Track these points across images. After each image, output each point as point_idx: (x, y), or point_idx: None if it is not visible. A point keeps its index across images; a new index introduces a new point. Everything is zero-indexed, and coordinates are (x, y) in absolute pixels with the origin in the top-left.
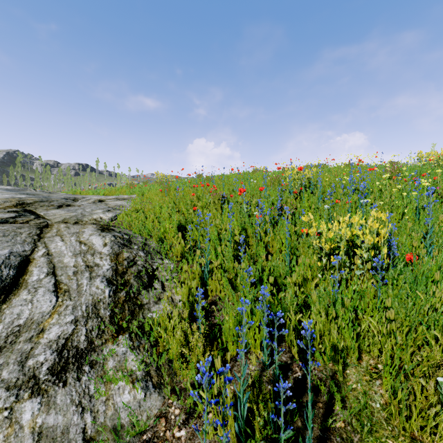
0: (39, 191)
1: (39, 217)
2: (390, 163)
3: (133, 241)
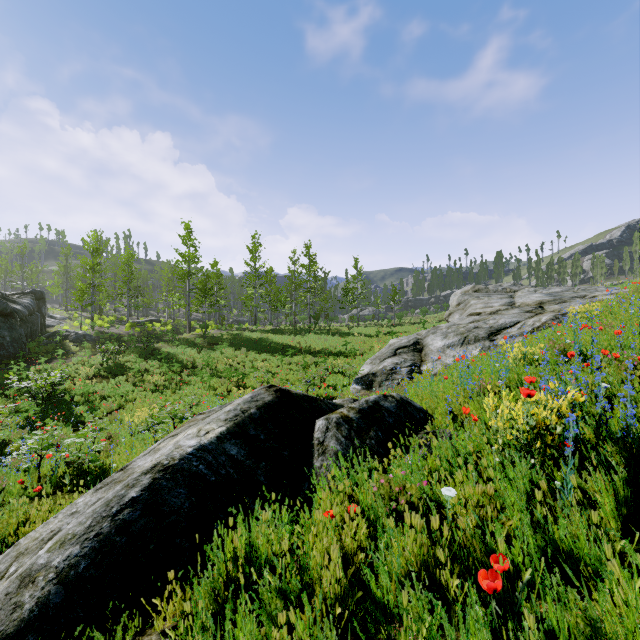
0: (579, 290)
1: (543, 309)
2: None
3: (560, 318)
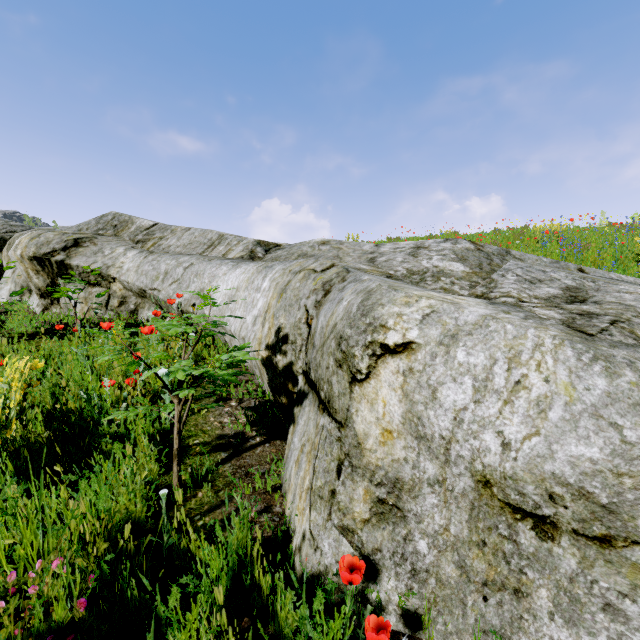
0: None
1: None
2: (609, 224)
3: None
